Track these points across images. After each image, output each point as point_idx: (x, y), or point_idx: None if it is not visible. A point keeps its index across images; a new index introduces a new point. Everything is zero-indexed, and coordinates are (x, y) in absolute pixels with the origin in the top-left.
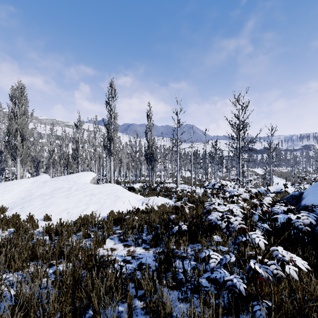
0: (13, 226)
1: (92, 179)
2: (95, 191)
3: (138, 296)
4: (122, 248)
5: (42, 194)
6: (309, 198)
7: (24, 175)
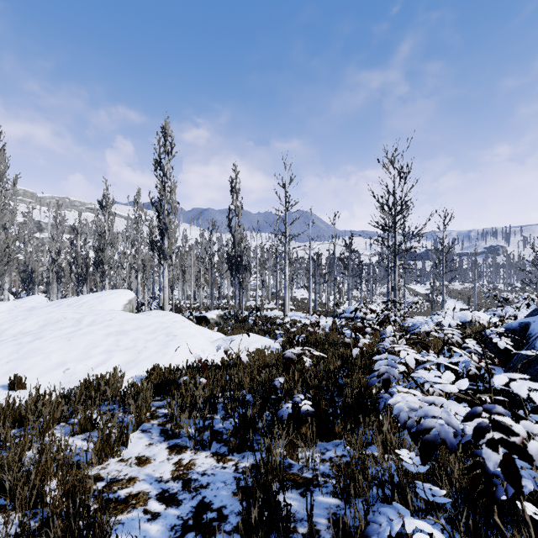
0: None
1: (127, 302)
2: (129, 326)
3: None
4: (165, 455)
5: (22, 332)
6: None
7: (4, 298)
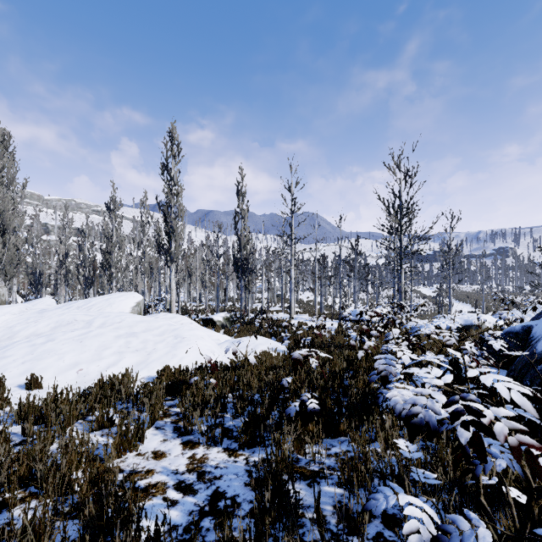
0: None
1: (135, 305)
2: (138, 328)
3: None
4: (179, 450)
5: (34, 333)
6: None
7: (12, 300)
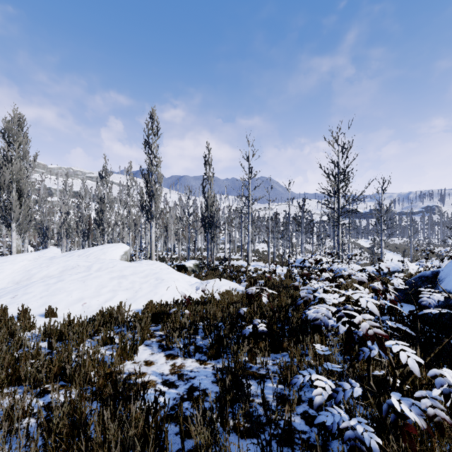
0: None
1: (124, 253)
2: (127, 271)
3: (185, 451)
4: (163, 360)
5: (47, 276)
6: (451, 280)
7: (24, 249)
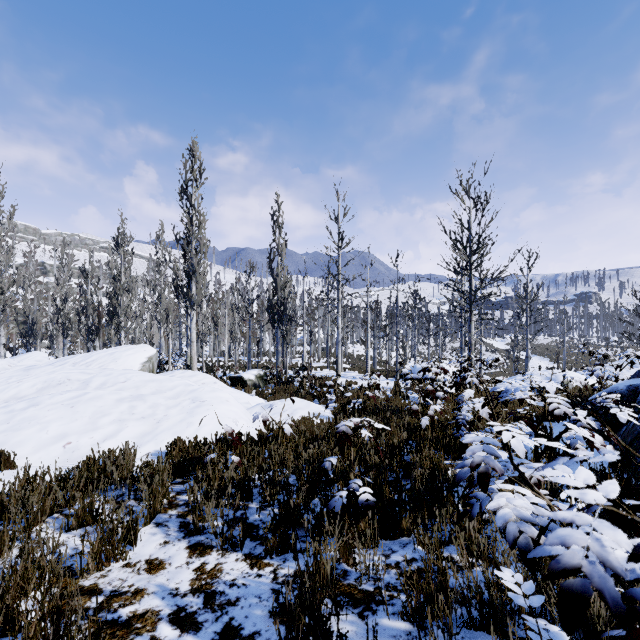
0: None
1: (146, 360)
2: (146, 389)
3: None
4: (183, 558)
5: (15, 396)
6: None
7: None
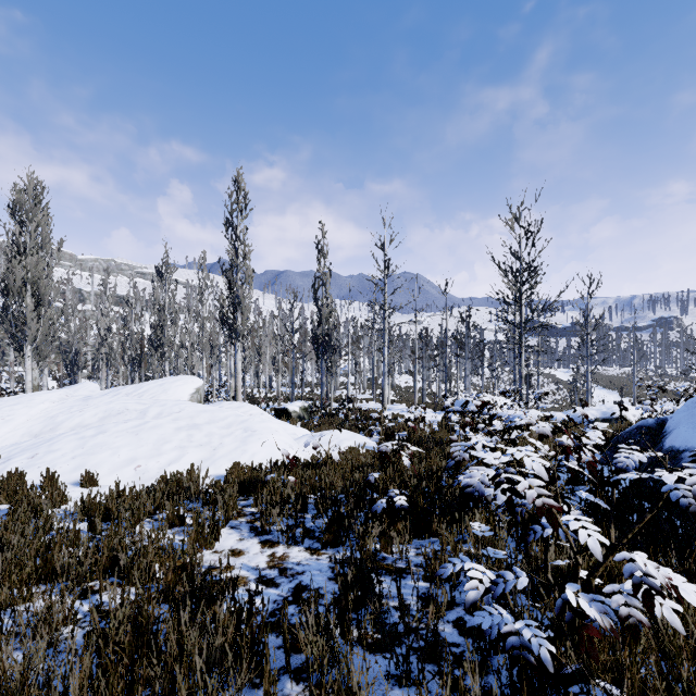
0: (8, 500)
1: (195, 391)
2: (200, 419)
3: (291, 669)
4: (258, 549)
5: (80, 425)
6: (681, 433)
7: (43, 384)
